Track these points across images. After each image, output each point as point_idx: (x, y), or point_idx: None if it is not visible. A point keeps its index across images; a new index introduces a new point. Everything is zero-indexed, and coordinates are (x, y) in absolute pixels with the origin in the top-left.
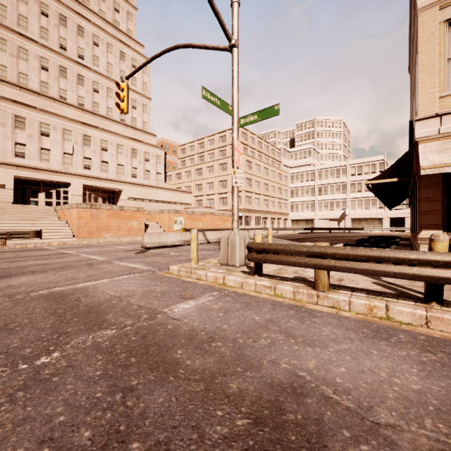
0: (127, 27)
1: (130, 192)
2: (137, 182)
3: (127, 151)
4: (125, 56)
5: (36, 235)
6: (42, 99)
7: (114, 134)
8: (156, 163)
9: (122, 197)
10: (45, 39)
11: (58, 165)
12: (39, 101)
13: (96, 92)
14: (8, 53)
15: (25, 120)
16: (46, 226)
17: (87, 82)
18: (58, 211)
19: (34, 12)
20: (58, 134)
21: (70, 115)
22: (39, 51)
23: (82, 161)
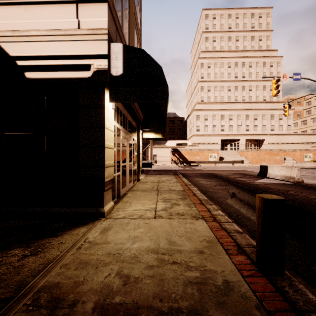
0: (266, 45)
1: (269, 140)
2: (273, 133)
3: (268, 117)
4: (266, 63)
5: (241, 162)
6: (229, 104)
7: (260, 110)
8: (286, 120)
9: (265, 143)
10: (229, 77)
11: (235, 131)
12: (228, 105)
13: (250, 91)
14: (218, 91)
15: (224, 116)
16: (238, 159)
17: (246, 88)
18: (239, 152)
19: (225, 69)
20: (235, 118)
21: (239, 107)
22: (227, 84)
23: (245, 128)
